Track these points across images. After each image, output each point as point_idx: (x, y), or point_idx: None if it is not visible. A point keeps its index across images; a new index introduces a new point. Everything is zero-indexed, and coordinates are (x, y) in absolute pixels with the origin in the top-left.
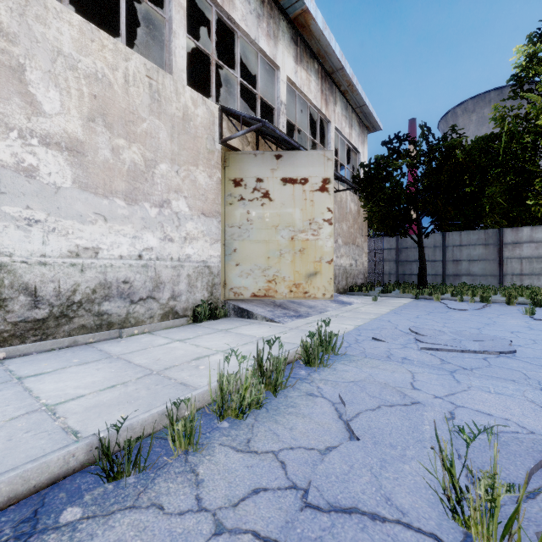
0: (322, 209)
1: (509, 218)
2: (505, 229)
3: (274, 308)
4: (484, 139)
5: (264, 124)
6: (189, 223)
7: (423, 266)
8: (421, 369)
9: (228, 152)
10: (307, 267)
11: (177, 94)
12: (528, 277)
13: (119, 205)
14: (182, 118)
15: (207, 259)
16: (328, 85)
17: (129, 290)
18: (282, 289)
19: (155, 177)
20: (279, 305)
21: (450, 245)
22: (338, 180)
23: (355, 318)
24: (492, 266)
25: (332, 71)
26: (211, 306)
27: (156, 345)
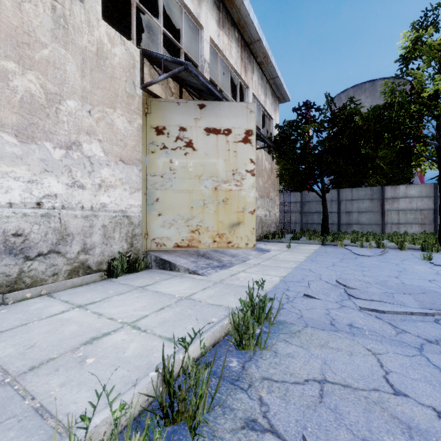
0: (245, 160)
1: (387, 178)
2: (386, 186)
3: (198, 258)
4: (380, 107)
5: (187, 67)
6: (104, 170)
7: (326, 216)
8: (381, 346)
9: (150, 99)
10: (231, 217)
11: (89, 26)
12: (403, 225)
13: (8, 141)
14: (96, 53)
15: (127, 209)
16: (246, 54)
17: (22, 244)
18: (205, 239)
19: (60, 114)
20: (203, 254)
21: (344, 199)
22: (256, 139)
23: (277, 267)
24: (376, 216)
25: (250, 42)
26: (131, 258)
27: (44, 317)
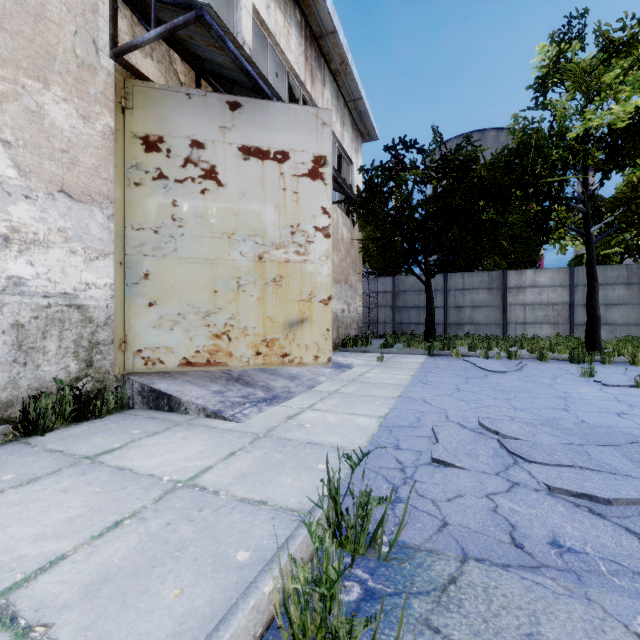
0: (313, 209)
1: (508, 260)
2: (508, 271)
3: (227, 385)
4: (511, 149)
5: (201, 14)
6: (19, 206)
7: (432, 312)
8: None
9: (131, 81)
10: (288, 309)
11: None
12: (531, 326)
13: None
14: None
15: (77, 291)
16: (314, 52)
17: None
18: (241, 349)
19: None
20: (238, 377)
21: (453, 288)
22: None
23: (368, 396)
24: (496, 313)
25: (320, 34)
26: (87, 390)
27: None
